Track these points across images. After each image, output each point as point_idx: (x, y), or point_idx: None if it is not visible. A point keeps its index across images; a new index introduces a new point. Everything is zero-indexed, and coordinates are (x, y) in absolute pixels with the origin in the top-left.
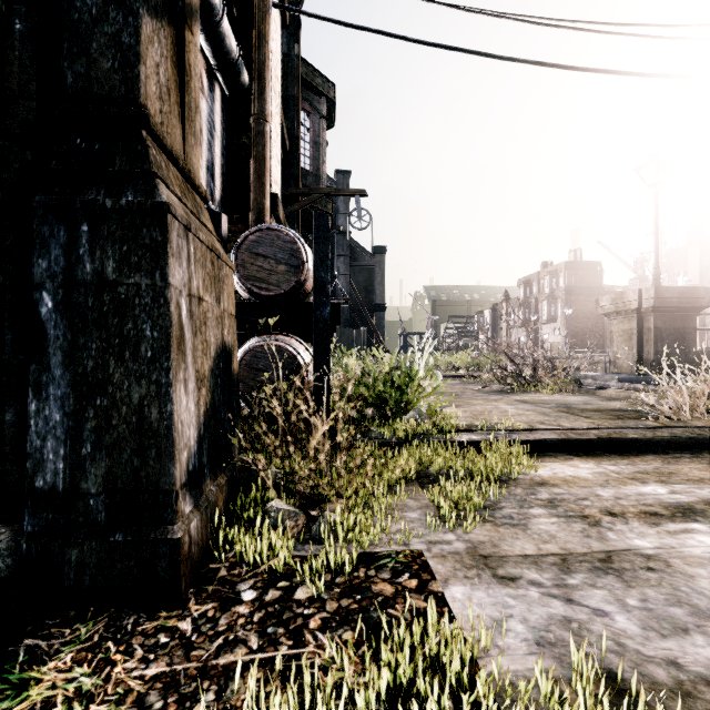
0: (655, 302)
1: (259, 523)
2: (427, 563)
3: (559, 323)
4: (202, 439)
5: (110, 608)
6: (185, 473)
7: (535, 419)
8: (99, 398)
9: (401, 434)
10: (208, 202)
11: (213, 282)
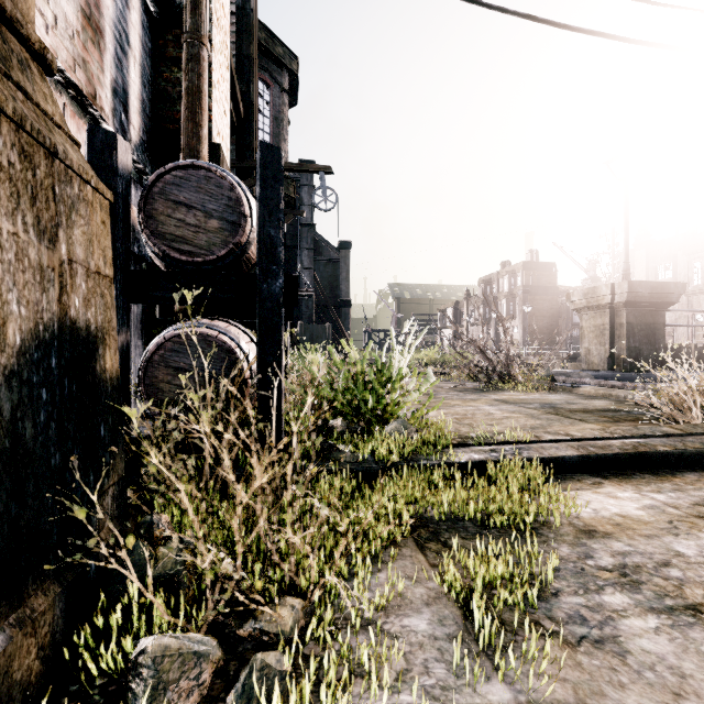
0: (628, 296)
1: None
2: None
3: (517, 321)
4: None
5: None
6: None
7: (527, 424)
8: None
9: (381, 455)
10: (51, 69)
11: (27, 193)
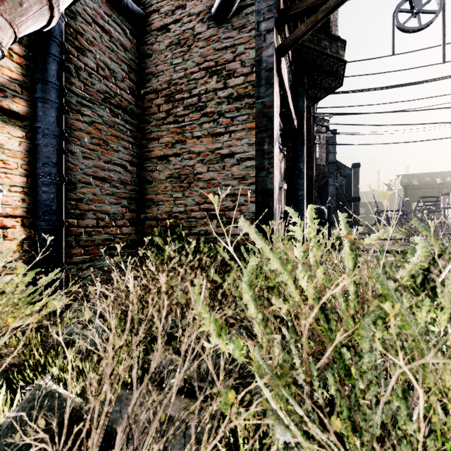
0: None
1: None
2: None
3: None
4: None
5: None
6: None
7: None
8: None
9: None
10: None
11: None
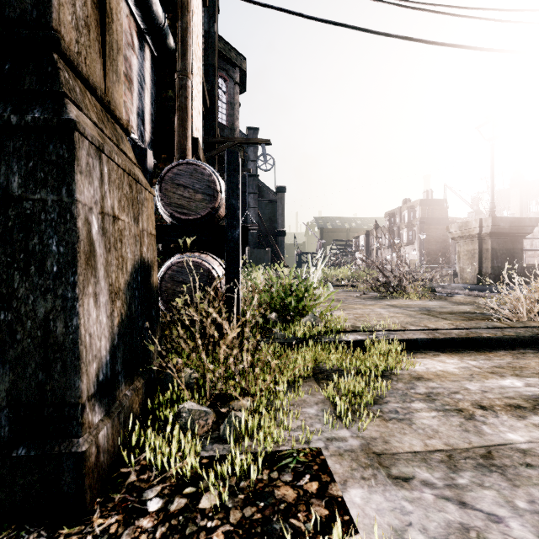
0: (492, 229)
1: (169, 427)
2: (326, 462)
3: (416, 245)
4: (116, 349)
5: (11, 525)
6: (94, 383)
7: (404, 321)
8: (3, 313)
9: (299, 335)
10: (129, 134)
11: (131, 203)
